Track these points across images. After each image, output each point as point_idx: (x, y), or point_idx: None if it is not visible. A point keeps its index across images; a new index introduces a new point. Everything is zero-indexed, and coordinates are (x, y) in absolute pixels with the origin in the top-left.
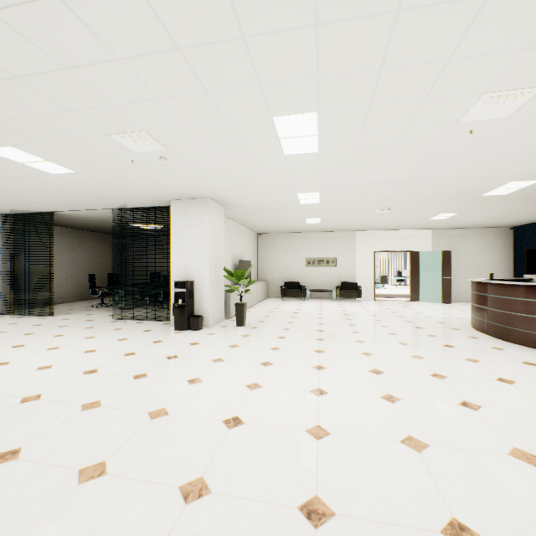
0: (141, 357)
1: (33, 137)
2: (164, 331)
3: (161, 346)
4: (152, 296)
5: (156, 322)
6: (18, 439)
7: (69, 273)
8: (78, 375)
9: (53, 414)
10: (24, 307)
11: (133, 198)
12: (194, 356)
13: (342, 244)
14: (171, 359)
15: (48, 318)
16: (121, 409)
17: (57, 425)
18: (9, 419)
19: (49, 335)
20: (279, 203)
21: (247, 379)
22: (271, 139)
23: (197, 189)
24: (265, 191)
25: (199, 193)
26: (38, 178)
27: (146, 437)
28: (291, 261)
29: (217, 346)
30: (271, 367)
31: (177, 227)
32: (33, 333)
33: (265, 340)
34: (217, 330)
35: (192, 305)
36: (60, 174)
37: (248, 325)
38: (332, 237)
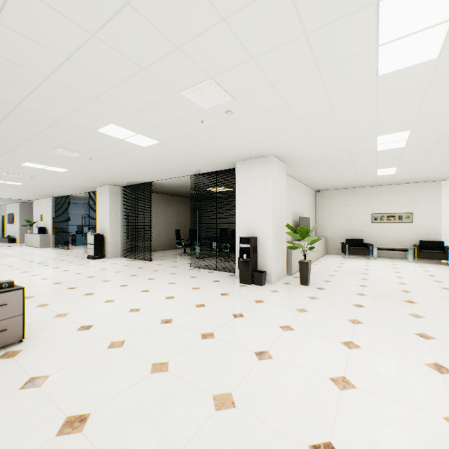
0: (209, 310)
1: (124, 110)
2: (230, 283)
3: (227, 300)
4: (221, 248)
5: (223, 273)
6: (91, 398)
7: (163, 228)
8: (156, 323)
9: (126, 370)
10: (136, 253)
11: (205, 163)
12: (260, 317)
13: (421, 197)
14: (236, 318)
15: (148, 263)
16: (186, 381)
17: (126, 389)
18: (94, 366)
19: (145, 278)
20: (349, 152)
21: (329, 367)
22: (365, 50)
23: (260, 146)
24: (336, 138)
25: (263, 150)
26: (136, 153)
27: (208, 445)
28: (352, 217)
29: (283, 307)
30: (359, 351)
31: (241, 186)
32: (135, 275)
33: (337, 307)
34: (280, 287)
35: (255, 260)
36: (149, 146)
37: (312, 284)
38: (405, 190)
